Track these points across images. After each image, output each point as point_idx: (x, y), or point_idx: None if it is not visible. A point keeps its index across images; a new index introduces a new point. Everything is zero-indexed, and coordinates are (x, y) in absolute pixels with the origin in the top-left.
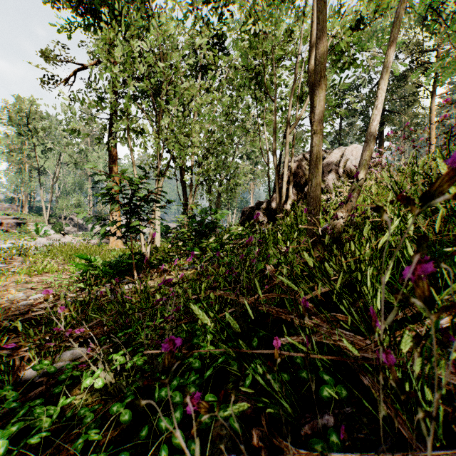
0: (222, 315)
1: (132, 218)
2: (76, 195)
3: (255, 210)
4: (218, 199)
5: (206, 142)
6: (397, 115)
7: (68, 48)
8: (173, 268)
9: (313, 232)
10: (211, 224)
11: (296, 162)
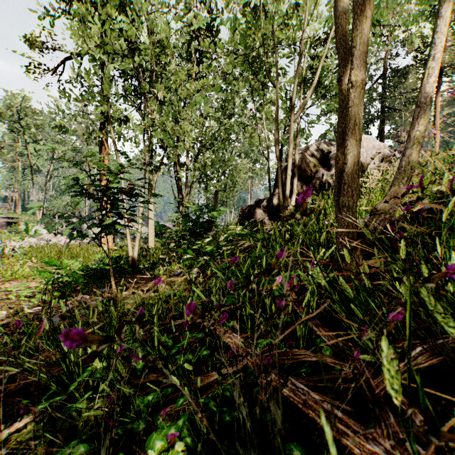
0: (212, 379)
1: (105, 215)
2: (70, 194)
3: (254, 208)
4: (215, 198)
5: (202, 136)
6: (398, 112)
7: (55, 34)
8: (162, 274)
9: (346, 234)
10: (206, 223)
11: (300, 155)
